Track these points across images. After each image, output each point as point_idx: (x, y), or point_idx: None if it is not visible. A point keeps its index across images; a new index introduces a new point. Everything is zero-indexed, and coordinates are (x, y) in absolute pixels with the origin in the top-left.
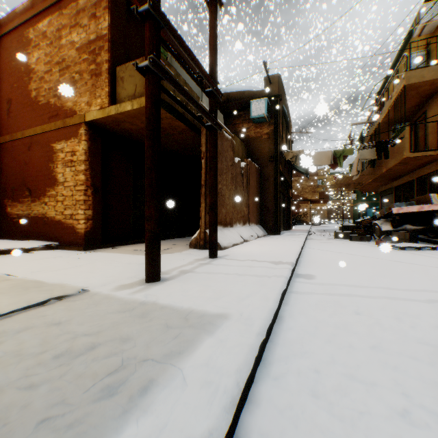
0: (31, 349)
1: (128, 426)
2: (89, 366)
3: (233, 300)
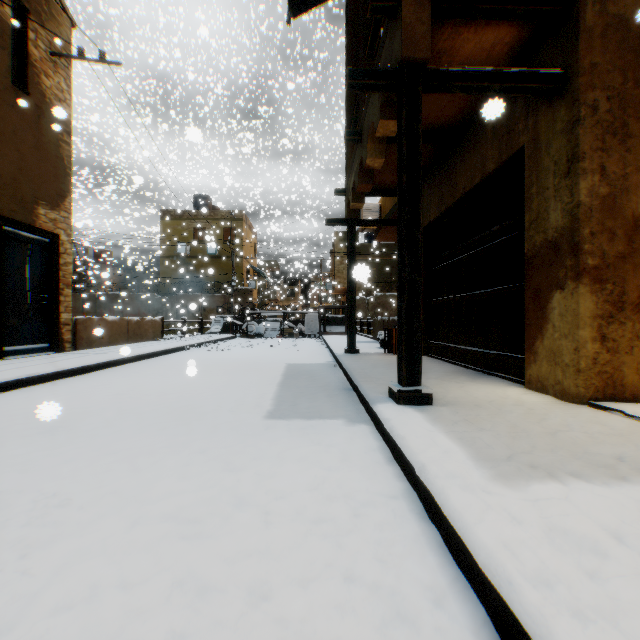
0: (549, 421)
1: (422, 416)
2: (488, 421)
3: (566, 526)
